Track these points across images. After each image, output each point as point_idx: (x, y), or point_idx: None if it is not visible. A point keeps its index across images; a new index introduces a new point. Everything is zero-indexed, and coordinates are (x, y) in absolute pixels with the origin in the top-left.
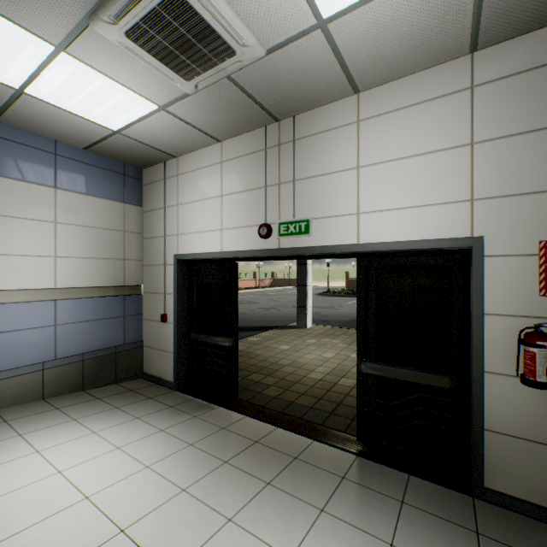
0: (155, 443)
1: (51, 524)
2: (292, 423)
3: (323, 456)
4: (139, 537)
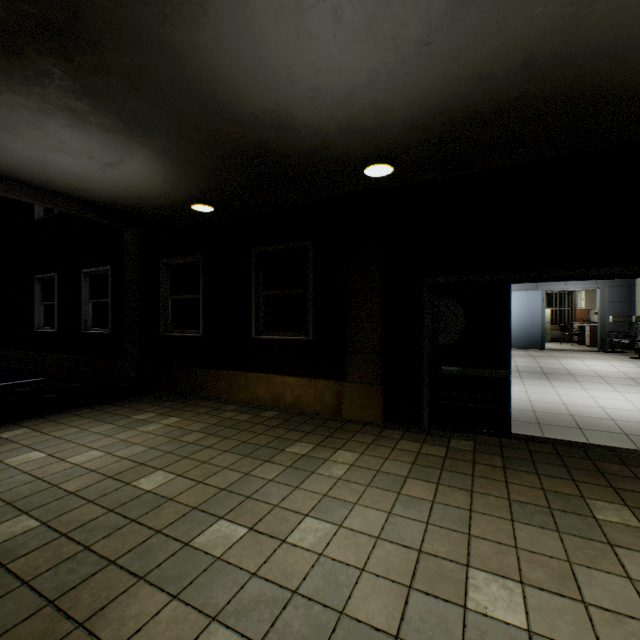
0: (632, 416)
1: (582, 392)
2: (582, 446)
3: (523, 426)
4: (549, 394)
